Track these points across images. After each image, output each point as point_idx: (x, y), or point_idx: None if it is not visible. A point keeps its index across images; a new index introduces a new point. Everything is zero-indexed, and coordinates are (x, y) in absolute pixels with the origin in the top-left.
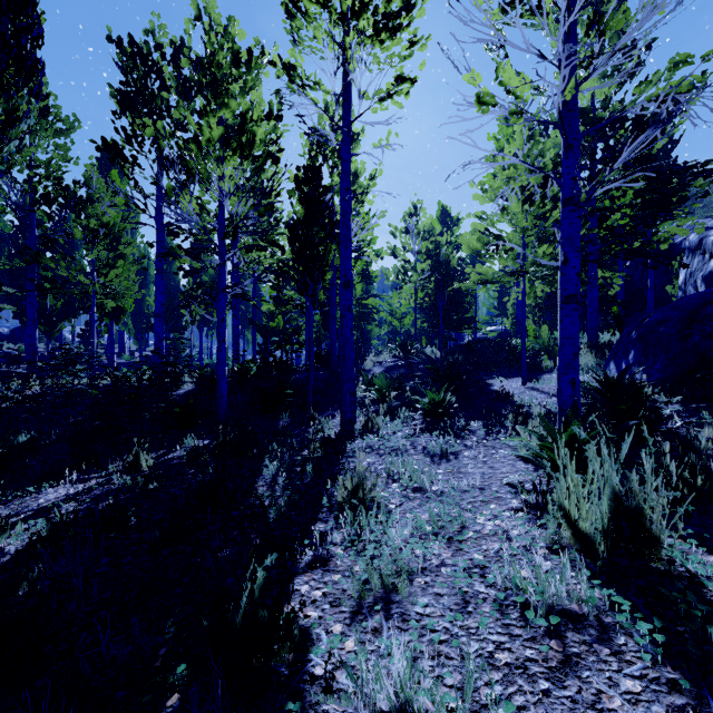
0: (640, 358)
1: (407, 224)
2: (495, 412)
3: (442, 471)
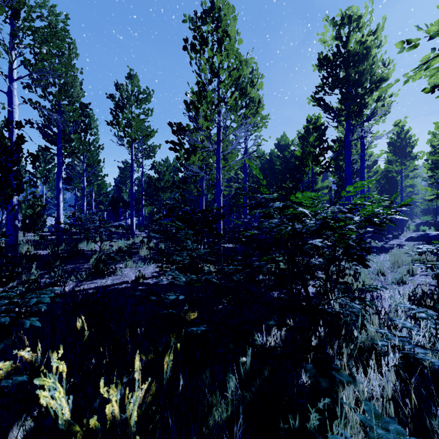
0: None
1: None
2: None
3: None
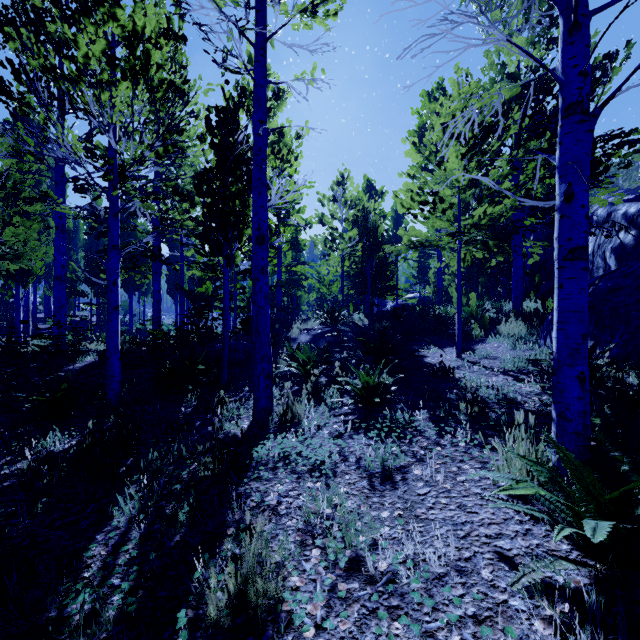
0: (592, 330)
1: (334, 193)
2: (440, 397)
3: (389, 513)
